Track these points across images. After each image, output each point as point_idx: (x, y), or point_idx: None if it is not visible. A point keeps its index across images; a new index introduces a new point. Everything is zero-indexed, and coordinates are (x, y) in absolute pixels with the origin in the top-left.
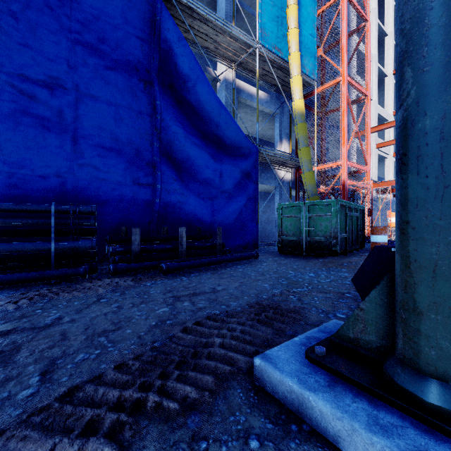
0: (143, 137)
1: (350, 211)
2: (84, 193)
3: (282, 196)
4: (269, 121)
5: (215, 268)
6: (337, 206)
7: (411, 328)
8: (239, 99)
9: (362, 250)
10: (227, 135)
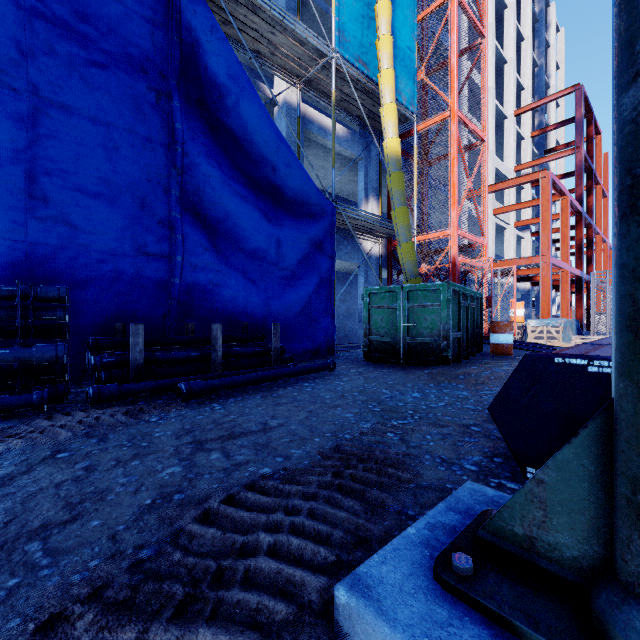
0: (153, 180)
1: (465, 299)
2: (48, 266)
3: (368, 279)
4: (350, 170)
5: (270, 387)
6: (448, 293)
7: None
8: (306, 133)
9: (480, 355)
10: (288, 184)
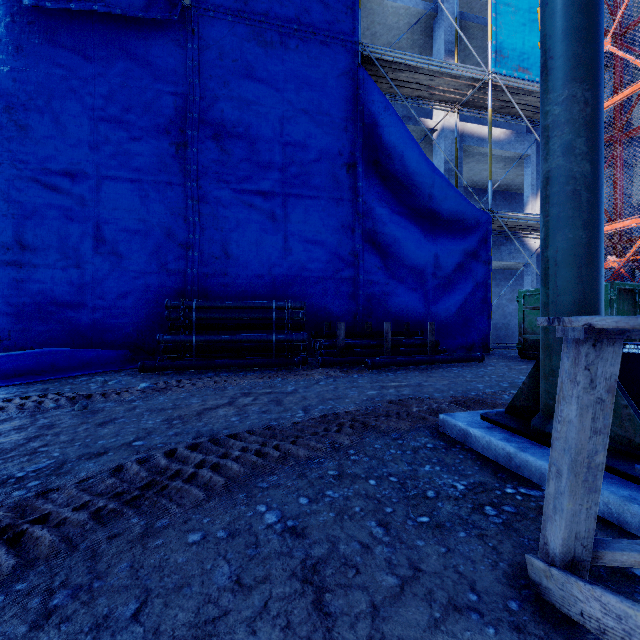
0: (345, 225)
1: None
2: (291, 289)
3: (536, 277)
4: (516, 166)
5: (425, 368)
6: (611, 293)
7: (542, 389)
8: (464, 148)
9: None
10: (443, 207)
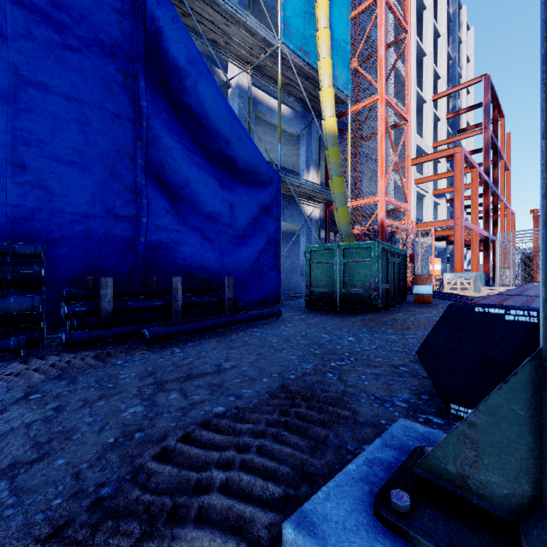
0: (121, 150)
1: (392, 256)
2: (26, 226)
3: (309, 238)
4: (293, 145)
5: (224, 332)
6: (378, 250)
7: None
8: (256, 112)
9: (404, 303)
10: (240, 155)
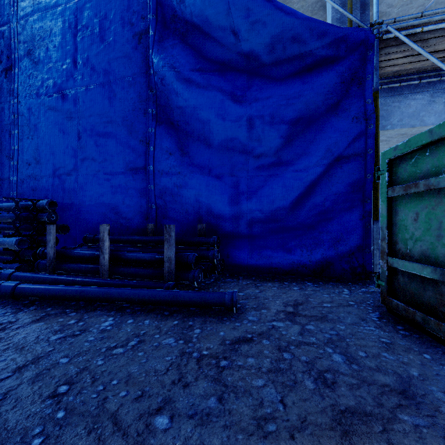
0: (136, 108)
1: None
2: (85, 188)
3: None
4: None
5: (82, 309)
6: None
7: None
8: None
9: None
10: (255, 41)
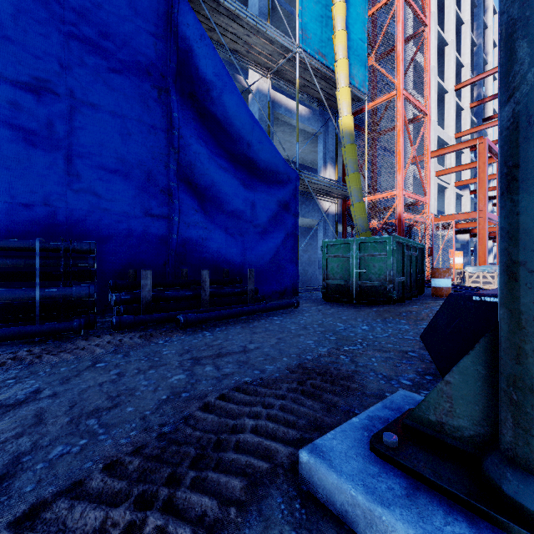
0: (156, 158)
1: (408, 249)
2: (80, 226)
3: (326, 232)
4: (311, 142)
5: (247, 319)
6: (393, 244)
7: (527, 416)
8: (275, 114)
9: (422, 296)
10: (260, 157)
